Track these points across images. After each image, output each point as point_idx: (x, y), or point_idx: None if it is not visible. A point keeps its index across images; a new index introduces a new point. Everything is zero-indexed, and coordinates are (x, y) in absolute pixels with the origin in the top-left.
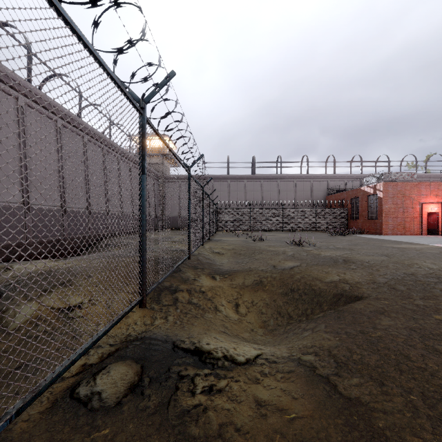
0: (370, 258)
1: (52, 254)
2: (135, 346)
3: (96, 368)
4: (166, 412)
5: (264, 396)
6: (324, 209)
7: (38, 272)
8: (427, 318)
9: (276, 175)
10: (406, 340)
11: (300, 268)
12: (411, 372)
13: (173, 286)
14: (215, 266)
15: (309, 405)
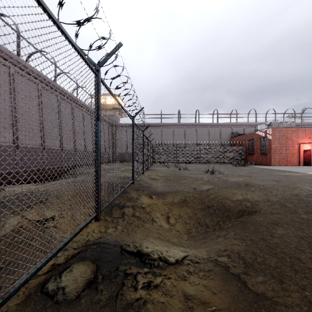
0: (264, 183)
1: (35, 180)
2: (92, 249)
3: (62, 267)
4: (115, 305)
5: (191, 291)
6: (230, 147)
7: (22, 193)
8: (310, 229)
9: (195, 123)
10: (297, 245)
11: (213, 190)
12: (303, 272)
13: (121, 204)
14: (152, 188)
15: (226, 299)
